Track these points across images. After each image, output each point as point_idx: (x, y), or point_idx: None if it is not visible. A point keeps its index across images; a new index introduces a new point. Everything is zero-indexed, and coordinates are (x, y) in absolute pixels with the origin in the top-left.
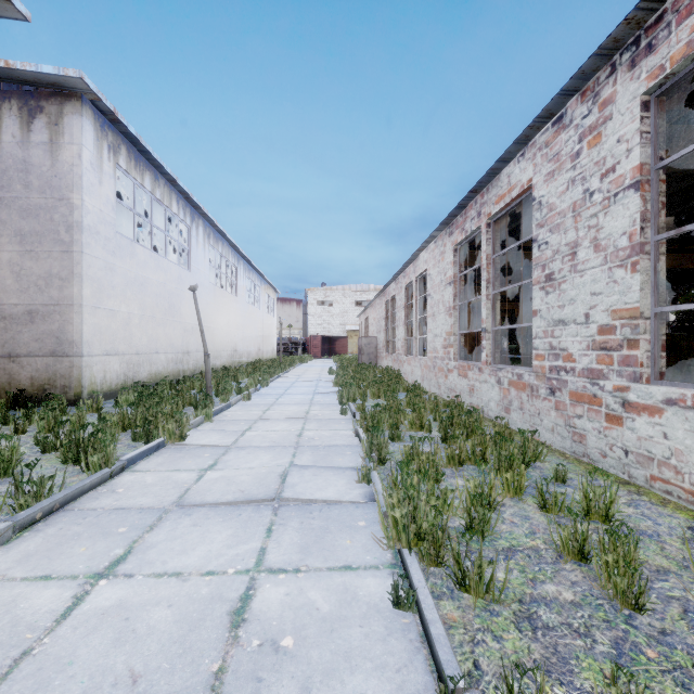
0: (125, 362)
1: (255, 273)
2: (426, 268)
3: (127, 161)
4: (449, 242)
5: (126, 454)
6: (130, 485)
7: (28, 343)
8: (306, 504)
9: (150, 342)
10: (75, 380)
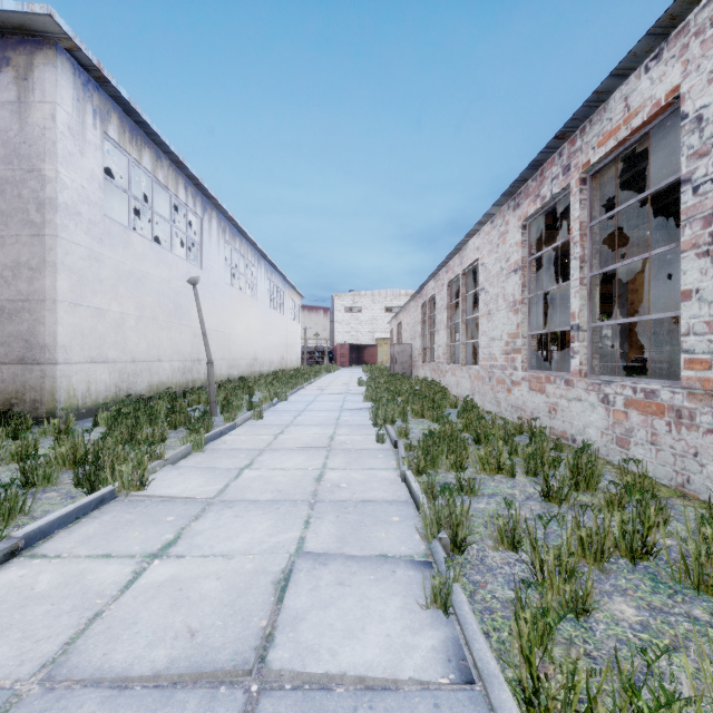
0: (116, 371)
1: (278, 276)
2: (478, 256)
3: (119, 132)
4: (514, 217)
5: (48, 514)
6: None
7: None
8: (319, 687)
9: (150, 347)
10: (47, 393)
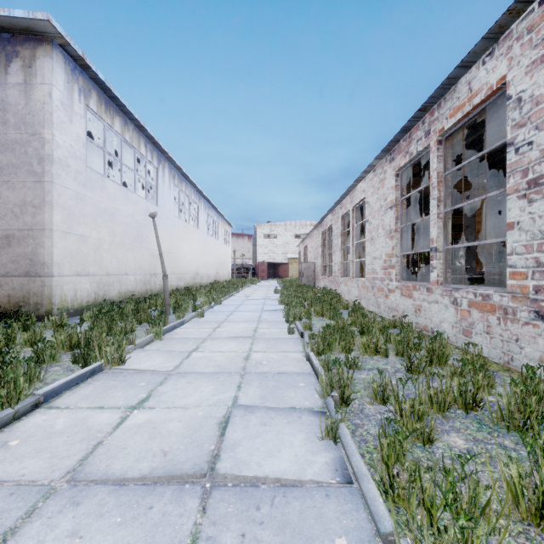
0: (95, 282)
1: (213, 211)
2: (364, 197)
3: (97, 104)
4: (390, 168)
5: (56, 381)
6: (32, 432)
7: (6, 264)
8: (250, 485)
9: (119, 264)
10: (46, 297)
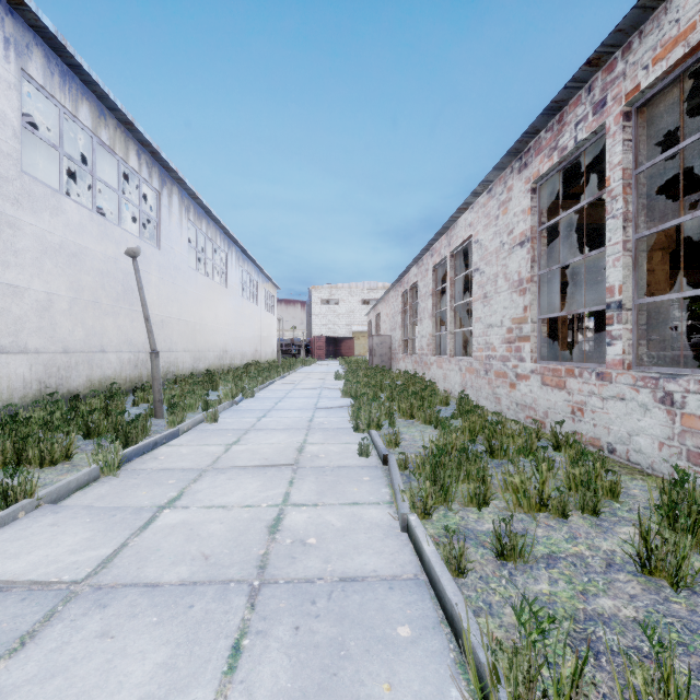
0: (40, 364)
1: (251, 264)
2: (471, 233)
3: (45, 73)
4: (520, 181)
5: None
6: None
7: None
8: None
9: (89, 336)
10: None
